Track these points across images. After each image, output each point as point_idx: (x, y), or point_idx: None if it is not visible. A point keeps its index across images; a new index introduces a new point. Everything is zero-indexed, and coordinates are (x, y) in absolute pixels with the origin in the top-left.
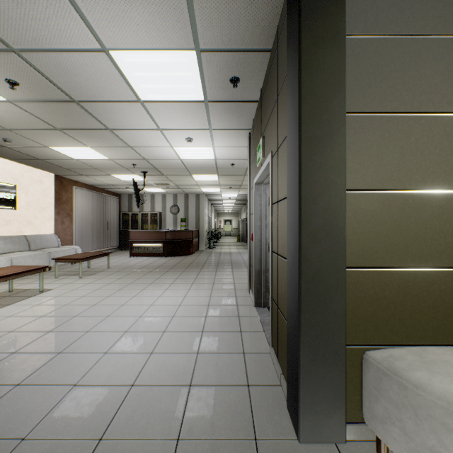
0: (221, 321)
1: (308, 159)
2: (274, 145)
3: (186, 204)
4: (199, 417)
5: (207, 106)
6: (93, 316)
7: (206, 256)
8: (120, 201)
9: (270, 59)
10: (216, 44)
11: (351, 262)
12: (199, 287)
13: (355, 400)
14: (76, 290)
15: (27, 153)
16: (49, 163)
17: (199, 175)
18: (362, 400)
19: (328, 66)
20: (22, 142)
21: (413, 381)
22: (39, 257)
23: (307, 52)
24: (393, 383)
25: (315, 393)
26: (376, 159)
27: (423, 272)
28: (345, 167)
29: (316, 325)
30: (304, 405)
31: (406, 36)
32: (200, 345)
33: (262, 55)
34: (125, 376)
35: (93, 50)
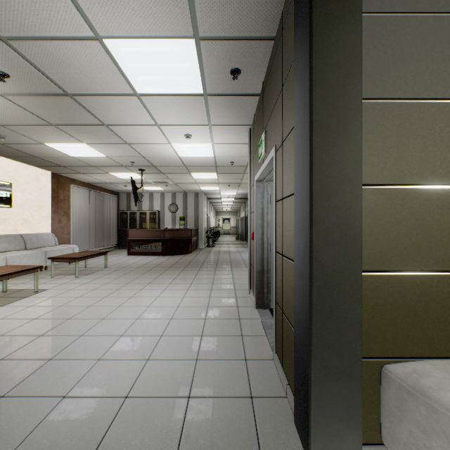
0: (221, 324)
1: (320, 150)
2: (278, 138)
3: (185, 203)
4: (198, 435)
5: (207, 100)
6: (87, 318)
7: (205, 255)
8: (119, 199)
9: (273, 48)
10: (216, 32)
11: (368, 266)
12: (198, 287)
13: (372, 418)
14: (71, 290)
15: (23, 151)
16: (46, 160)
17: (198, 173)
18: (379, 418)
19: (343, 47)
20: (16, 139)
21: (444, 403)
22: (35, 257)
23: (319, 31)
24: (420, 405)
25: (328, 411)
26: (395, 151)
27: (448, 276)
28: (361, 159)
29: (329, 336)
30: (315, 425)
31: (429, 14)
32: (199, 351)
33: (265, 44)
34: (119, 387)
35: (85, 38)
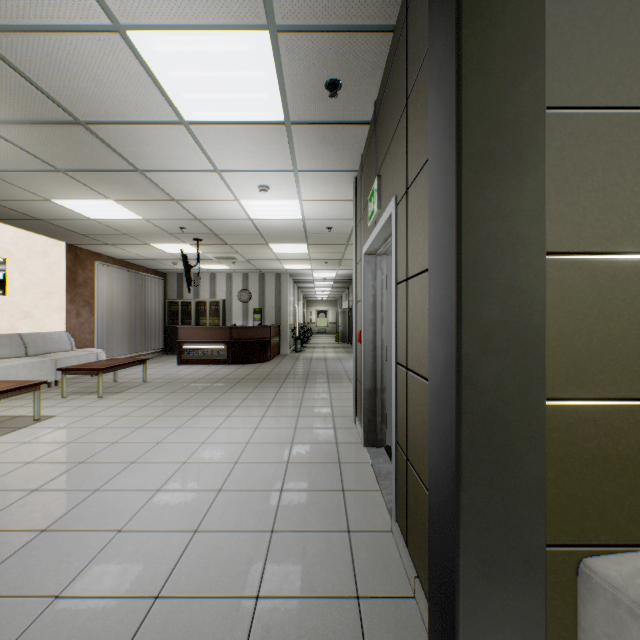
0: (312, 472)
1: (474, 195)
2: (400, 185)
3: (261, 288)
4: None
5: (290, 132)
6: (109, 461)
7: (290, 364)
8: (166, 283)
9: (391, 45)
10: (302, 18)
11: (554, 390)
12: (278, 412)
13: None
14: (90, 418)
15: (21, 211)
16: (56, 225)
17: (280, 245)
18: None
19: (513, 19)
20: (9, 192)
21: None
22: (39, 367)
23: None
24: None
25: (488, 637)
26: (601, 195)
27: None
28: (544, 209)
29: (489, 510)
30: None
31: None
32: (277, 516)
33: (380, 38)
34: (146, 579)
35: (98, 29)
